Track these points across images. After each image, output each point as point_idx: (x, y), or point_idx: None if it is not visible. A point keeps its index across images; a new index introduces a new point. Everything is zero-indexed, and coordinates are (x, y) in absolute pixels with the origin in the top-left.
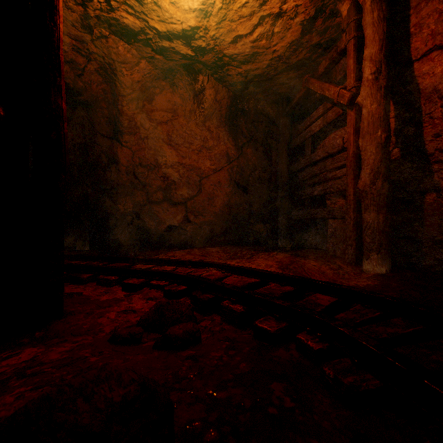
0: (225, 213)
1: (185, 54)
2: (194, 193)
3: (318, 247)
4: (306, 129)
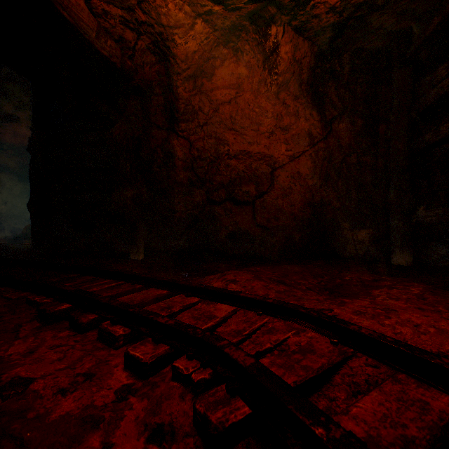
0: (306, 214)
1: None
2: (264, 189)
3: None
4: None
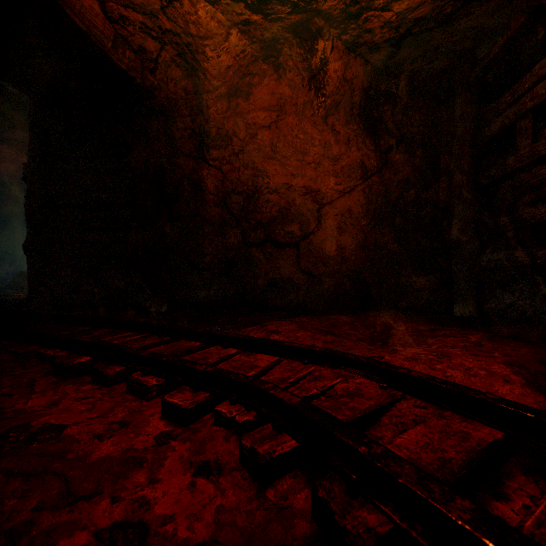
0: (359, 258)
1: (295, 1)
2: (310, 229)
3: (540, 319)
4: (522, 97)
